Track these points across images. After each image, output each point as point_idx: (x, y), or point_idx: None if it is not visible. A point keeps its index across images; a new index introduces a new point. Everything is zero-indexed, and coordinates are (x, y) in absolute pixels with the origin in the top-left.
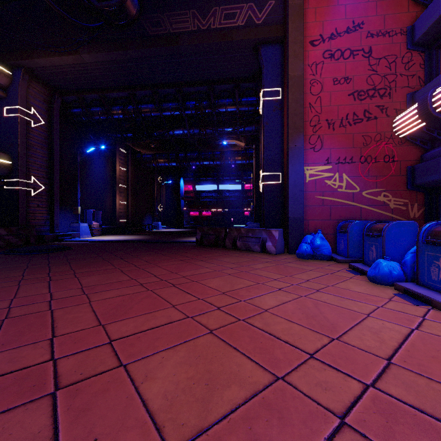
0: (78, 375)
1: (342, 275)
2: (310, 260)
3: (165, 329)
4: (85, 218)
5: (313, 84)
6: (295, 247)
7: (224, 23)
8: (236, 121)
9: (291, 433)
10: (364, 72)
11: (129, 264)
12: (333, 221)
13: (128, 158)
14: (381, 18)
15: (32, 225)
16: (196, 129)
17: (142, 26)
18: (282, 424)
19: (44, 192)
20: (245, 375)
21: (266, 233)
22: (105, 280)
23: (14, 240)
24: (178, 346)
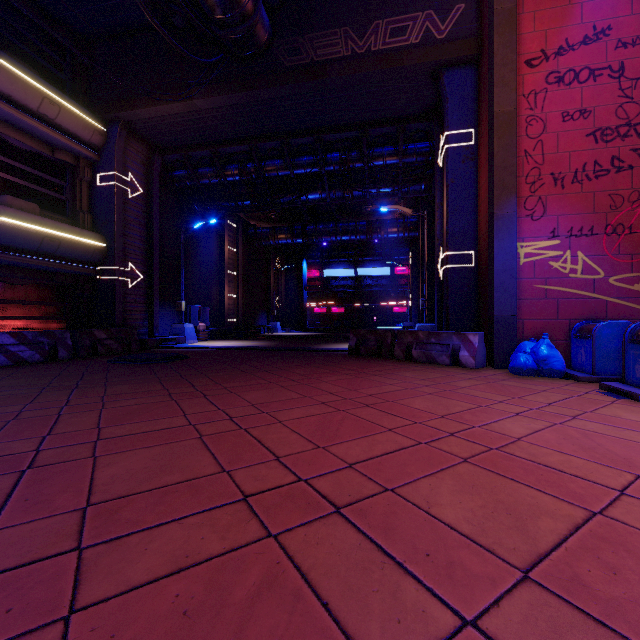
0: (347, 497)
1: (597, 398)
2: (533, 378)
3: (404, 454)
4: (189, 316)
5: (530, 122)
6: (504, 358)
7: (391, 42)
8: (399, 178)
9: None
10: (611, 100)
11: (284, 379)
12: (562, 321)
13: (239, 234)
14: (639, 18)
15: (129, 326)
16: (339, 192)
17: (276, 55)
18: (635, 557)
19: (142, 283)
20: (549, 507)
21: (458, 339)
22: (272, 397)
23: (115, 345)
24: (437, 474)
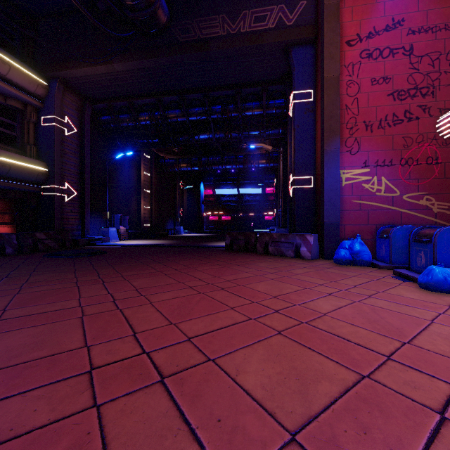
0: (175, 367)
1: (389, 281)
2: (349, 266)
3: (234, 329)
4: (113, 222)
5: (349, 85)
6: (331, 252)
7: (254, 26)
8: (263, 124)
9: (396, 423)
10: (404, 70)
11: (170, 268)
12: (371, 226)
13: (152, 163)
14: (423, 13)
15: (66, 230)
16: (222, 134)
17: (172, 33)
18: (385, 416)
19: (76, 198)
20: (330, 372)
21: (300, 238)
22: (154, 283)
23: (52, 244)
24: (254, 345)
